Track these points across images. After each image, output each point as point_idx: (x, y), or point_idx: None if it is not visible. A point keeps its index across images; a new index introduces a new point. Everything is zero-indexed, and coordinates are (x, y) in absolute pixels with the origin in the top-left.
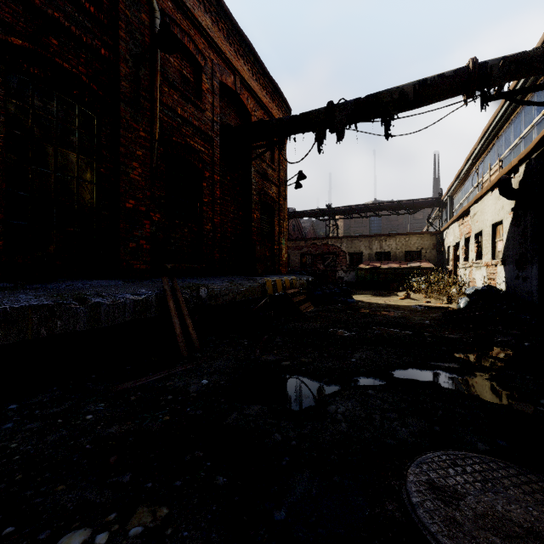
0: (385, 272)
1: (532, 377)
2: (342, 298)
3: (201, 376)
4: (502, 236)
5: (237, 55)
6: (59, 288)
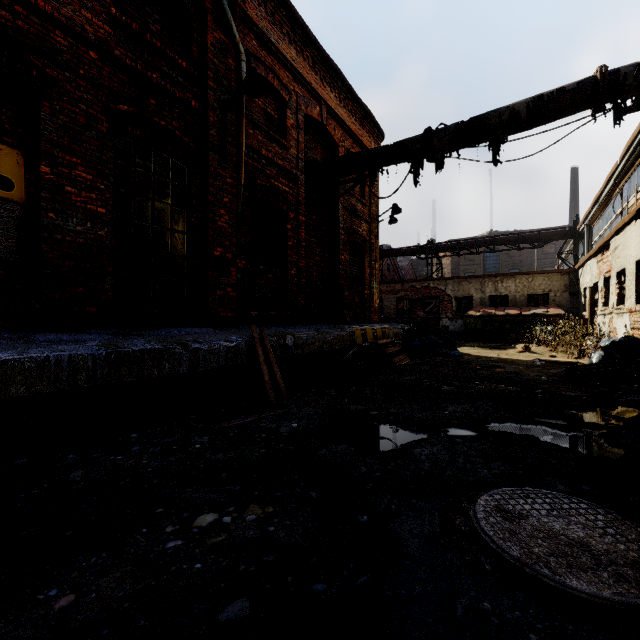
0: (501, 320)
1: None
2: (444, 350)
3: (291, 420)
4: None
5: (323, 83)
6: (160, 335)
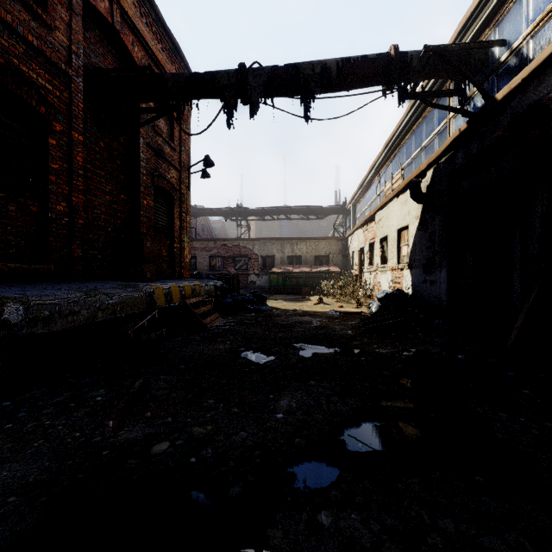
0: (297, 276)
1: (505, 415)
2: (256, 306)
3: None
4: (407, 241)
5: None
6: None
